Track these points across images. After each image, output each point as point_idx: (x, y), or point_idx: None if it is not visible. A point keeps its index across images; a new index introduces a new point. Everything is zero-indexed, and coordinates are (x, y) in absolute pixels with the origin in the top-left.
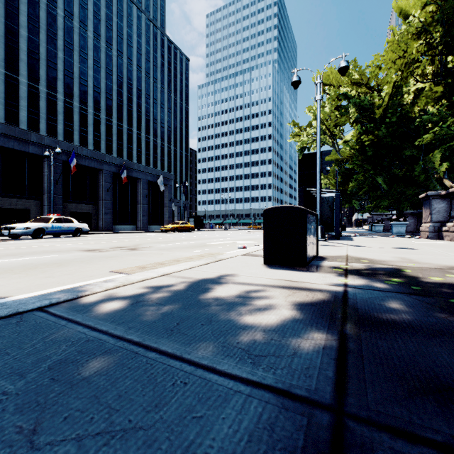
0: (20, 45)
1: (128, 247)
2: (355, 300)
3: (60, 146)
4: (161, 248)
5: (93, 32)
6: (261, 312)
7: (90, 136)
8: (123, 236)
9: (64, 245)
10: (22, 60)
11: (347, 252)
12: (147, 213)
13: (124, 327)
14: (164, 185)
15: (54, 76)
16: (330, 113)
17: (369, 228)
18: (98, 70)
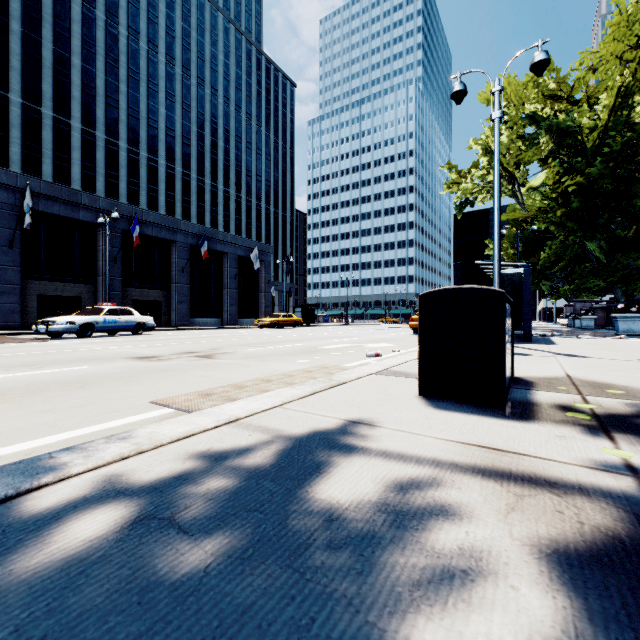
0: (72, 78)
1: (199, 353)
2: None
3: (120, 210)
4: (248, 355)
5: (165, 55)
6: (459, 600)
7: (161, 197)
8: (200, 334)
9: (112, 349)
10: (74, 98)
11: (564, 368)
12: (236, 301)
13: None
14: (260, 261)
15: (115, 118)
16: (509, 146)
17: (568, 323)
18: (172, 106)
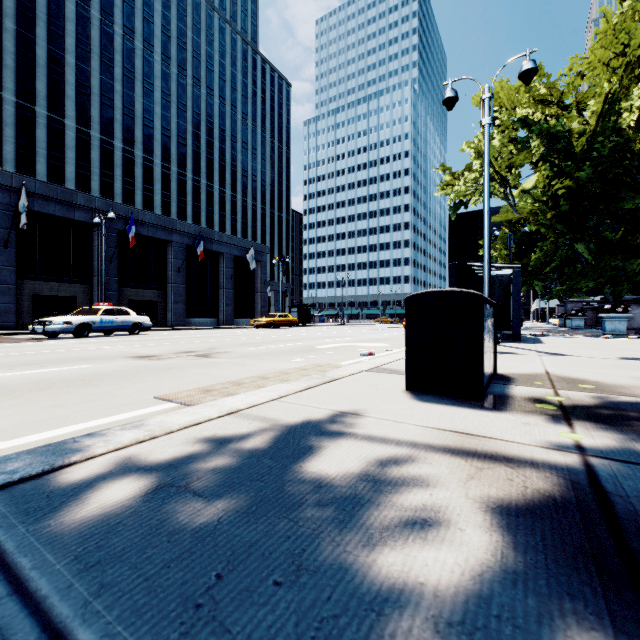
0: (67, 77)
1: (197, 353)
2: (627, 500)
3: (115, 210)
4: (245, 354)
5: (161, 55)
6: (417, 537)
7: (157, 196)
8: (197, 334)
9: (110, 348)
10: (69, 97)
11: (545, 366)
12: (232, 301)
13: (90, 583)
14: (256, 262)
15: (110, 117)
16: (501, 149)
17: (560, 323)
18: (167, 106)
